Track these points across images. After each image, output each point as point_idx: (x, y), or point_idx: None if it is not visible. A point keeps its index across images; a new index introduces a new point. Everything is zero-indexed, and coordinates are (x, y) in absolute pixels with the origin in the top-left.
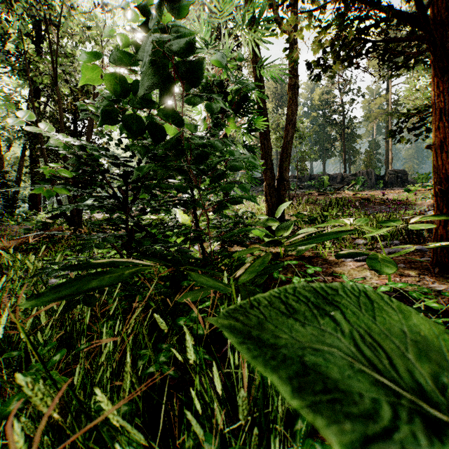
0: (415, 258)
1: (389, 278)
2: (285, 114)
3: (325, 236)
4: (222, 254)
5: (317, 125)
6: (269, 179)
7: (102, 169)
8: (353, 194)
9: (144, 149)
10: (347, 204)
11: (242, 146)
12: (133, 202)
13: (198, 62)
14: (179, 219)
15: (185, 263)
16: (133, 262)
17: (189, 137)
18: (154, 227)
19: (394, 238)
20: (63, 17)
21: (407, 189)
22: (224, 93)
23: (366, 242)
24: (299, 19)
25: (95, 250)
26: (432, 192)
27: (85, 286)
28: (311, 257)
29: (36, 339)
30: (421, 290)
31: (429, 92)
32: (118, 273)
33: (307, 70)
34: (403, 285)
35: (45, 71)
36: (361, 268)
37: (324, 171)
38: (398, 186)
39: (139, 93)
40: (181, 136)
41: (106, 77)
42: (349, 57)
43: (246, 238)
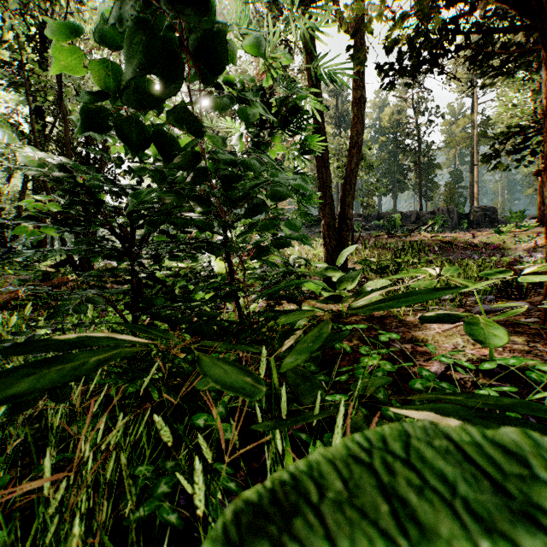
0: (518, 319)
1: (491, 349)
2: (348, 139)
3: (415, 296)
4: (264, 315)
5: (386, 152)
6: (327, 217)
7: (93, 199)
8: (431, 237)
9: (159, 173)
10: (424, 249)
11: (293, 173)
12: (141, 245)
13: (221, 32)
14: (215, 268)
15: (209, 332)
16: (116, 338)
17: (212, 151)
18: (182, 278)
19: (487, 292)
20: (70, 15)
21: (498, 230)
22: (269, 102)
23: (452, 297)
24: (366, 19)
25: (89, 311)
26: (529, 234)
27: (3, 393)
28: (383, 316)
29: (1, 437)
30: (540, 368)
31: (527, 109)
32: (78, 363)
33: (377, 76)
34: (516, 361)
35: (53, 85)
36: (449, 332)
37: (395, 208)
38: (486, 227)
39: (126, 74)
40: (203, 151)
41: (93, 64)
42: (432, 57)
43: (298, 292)
